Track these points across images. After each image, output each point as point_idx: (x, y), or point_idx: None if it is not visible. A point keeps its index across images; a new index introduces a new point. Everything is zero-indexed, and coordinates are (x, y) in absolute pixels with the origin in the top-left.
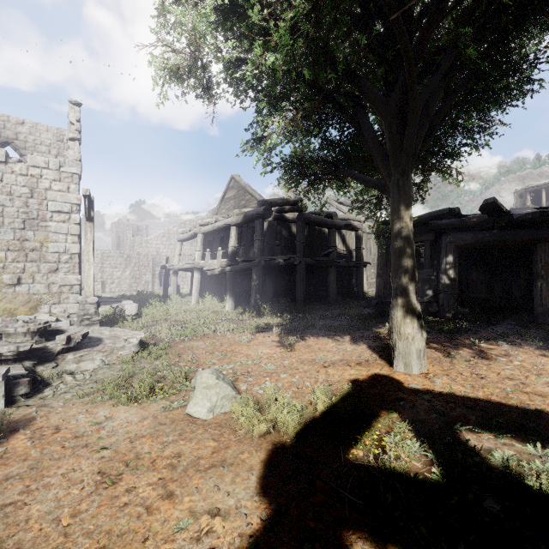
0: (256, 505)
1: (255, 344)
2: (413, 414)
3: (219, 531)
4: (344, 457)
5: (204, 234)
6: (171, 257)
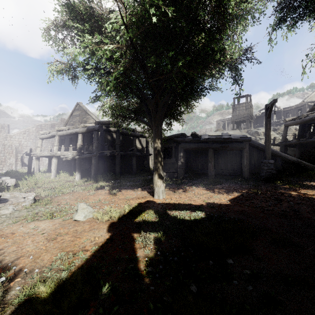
0: (107, 234)
1: (97, 195)
2: (156, 209)
3: (97, 239)
4: (133, 221)
5: (60, 136)
6: (34, 148)
